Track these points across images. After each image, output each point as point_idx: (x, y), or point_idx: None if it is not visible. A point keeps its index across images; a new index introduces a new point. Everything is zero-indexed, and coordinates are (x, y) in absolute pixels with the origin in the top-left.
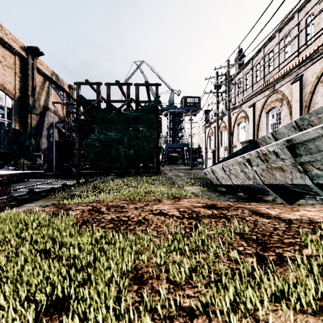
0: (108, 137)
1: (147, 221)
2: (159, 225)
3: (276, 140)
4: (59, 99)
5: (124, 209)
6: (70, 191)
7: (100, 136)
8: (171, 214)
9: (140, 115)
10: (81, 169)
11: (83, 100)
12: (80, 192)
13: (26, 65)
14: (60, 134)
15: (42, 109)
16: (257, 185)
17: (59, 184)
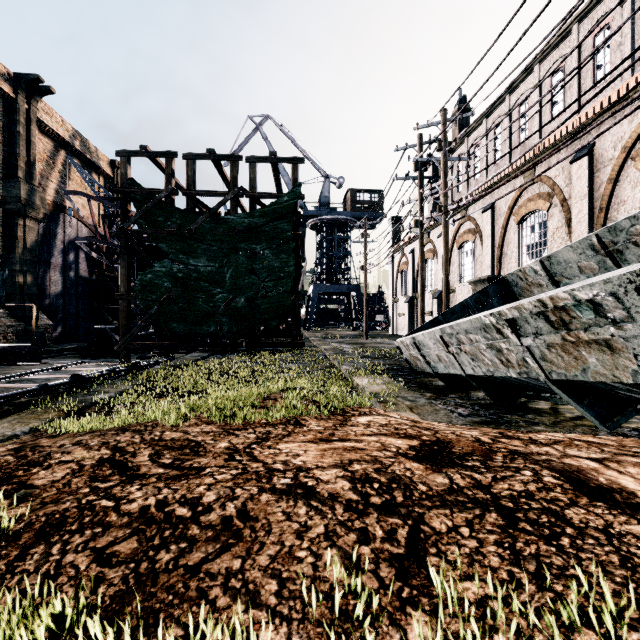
0: (191, 269)
1: (249, 528)
2: (290, 546)
3: (551, 276)
4: (89, 189)
5: (199, 457)
6: (91, 391)
7: (173, 266)
8: (329, 492)
9: (260, 224)
10: (135, 338)
11: (136, 189)
12: (114, 393)
13: (13, 113)
14: (92, 263)
15: (50, 210)
16: (526, 380)
17: (81, 372)
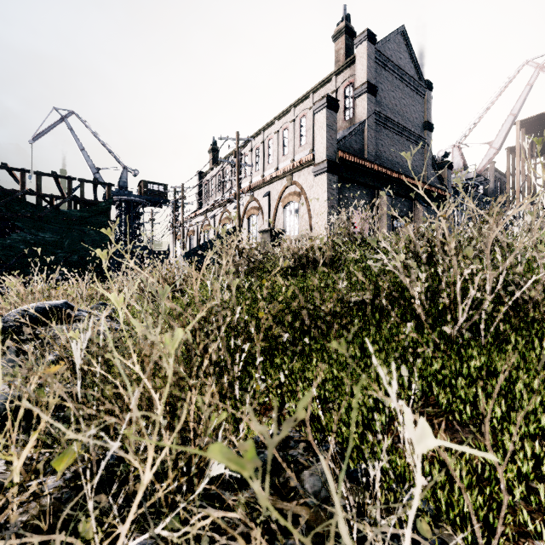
0: (40, 239)
1: None
2: None
3: None
4: None
5: None
6: None
7: (27, 236)
8: None
9: (87, 216)
10: None
11: None
12: None
13: None
14: None
15: None
16: None
17: None
